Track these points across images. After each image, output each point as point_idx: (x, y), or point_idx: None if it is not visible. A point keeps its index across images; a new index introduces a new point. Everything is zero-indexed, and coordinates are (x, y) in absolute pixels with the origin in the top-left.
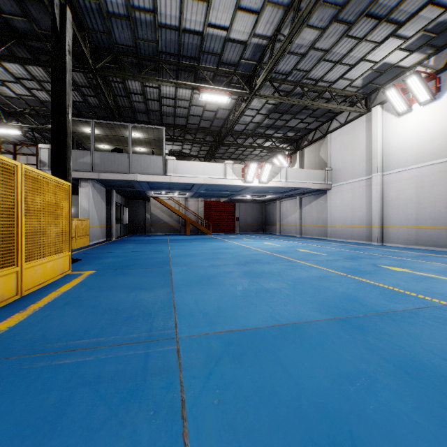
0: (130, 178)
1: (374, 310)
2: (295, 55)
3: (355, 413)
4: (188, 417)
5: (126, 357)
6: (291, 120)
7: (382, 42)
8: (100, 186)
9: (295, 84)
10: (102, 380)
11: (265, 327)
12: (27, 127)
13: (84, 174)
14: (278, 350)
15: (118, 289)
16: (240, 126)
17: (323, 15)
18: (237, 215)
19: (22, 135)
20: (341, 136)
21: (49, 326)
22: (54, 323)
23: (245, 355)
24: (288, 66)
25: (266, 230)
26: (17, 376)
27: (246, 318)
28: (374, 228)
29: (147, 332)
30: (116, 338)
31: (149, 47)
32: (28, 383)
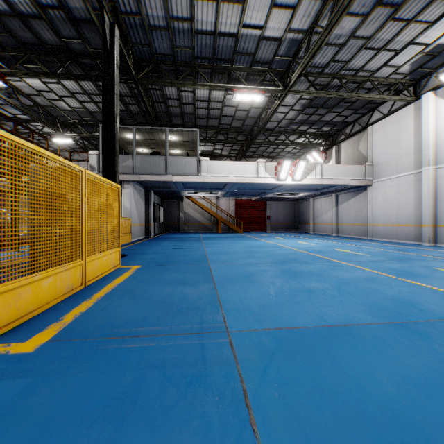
0: (167, 179)
1: (435, 316)
2: (332, 46)
3: (429, 422)
4: (252, 406)
5: (184, 346)
6: (327, 114)
7: (435, 21)
8: (140, 187)
9: (332, 77)
10: (167, 364)
11: (314, 327)
12: (78, 136)
13: (126, 177)
14: (332, 350)
15: (164, 283)
16: (272, 123)
17: (366, 0)
18: (268, 213)
19: (74, 143)
20: (383, 128)
21: (112, 313)
22: (115, 311)
23: (298, 353)
24: (325, 58)
25: (298, 228)
26: (96, 354)
27: (292, 317)
28: (423, 226)
29: (199, 324)
30: (171, 328)
31: (186, 54)
32: (105, 361)
